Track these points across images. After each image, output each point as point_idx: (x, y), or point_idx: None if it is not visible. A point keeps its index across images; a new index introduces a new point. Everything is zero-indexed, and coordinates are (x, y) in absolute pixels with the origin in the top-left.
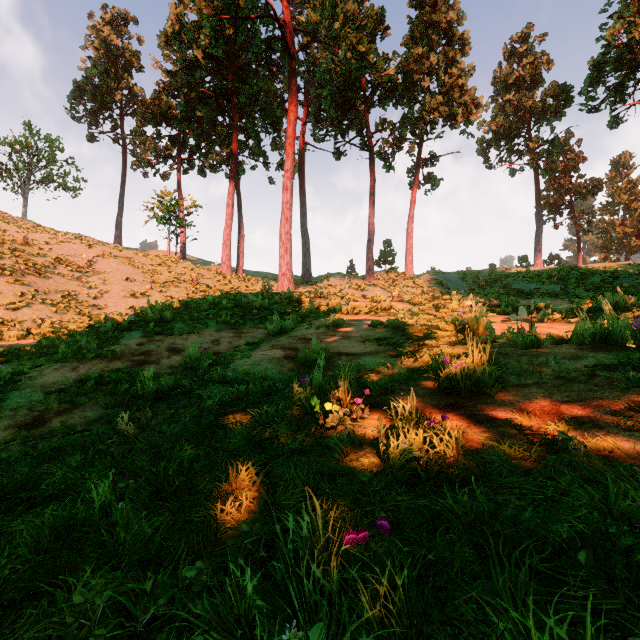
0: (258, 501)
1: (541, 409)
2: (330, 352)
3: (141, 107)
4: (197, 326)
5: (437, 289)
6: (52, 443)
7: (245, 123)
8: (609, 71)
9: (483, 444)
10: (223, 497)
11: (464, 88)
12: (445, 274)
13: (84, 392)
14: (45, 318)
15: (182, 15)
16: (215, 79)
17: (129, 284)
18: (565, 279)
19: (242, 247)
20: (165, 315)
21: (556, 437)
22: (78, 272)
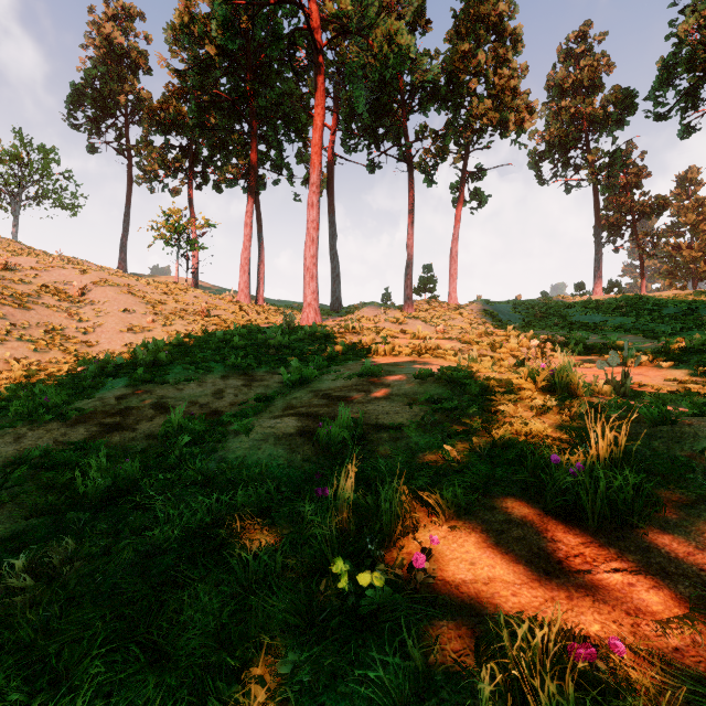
0: None
1: None
2: (365, 423)
3: (147, 113)
4: (199, 371)
5: (487, 322)
6: None
7: (266, 131)
8: (681, 73)
9: (700, 705)
10: None
11: (517, 91)
12: (495, 304)
13: (12, 482)
14: (21, 358)
15: (192, 4)
16: (231, 80)
17: (127, 316)
18: (635, 310)
19: (262, 273)
20: (160, 357)
21: None
22: (67, 302)
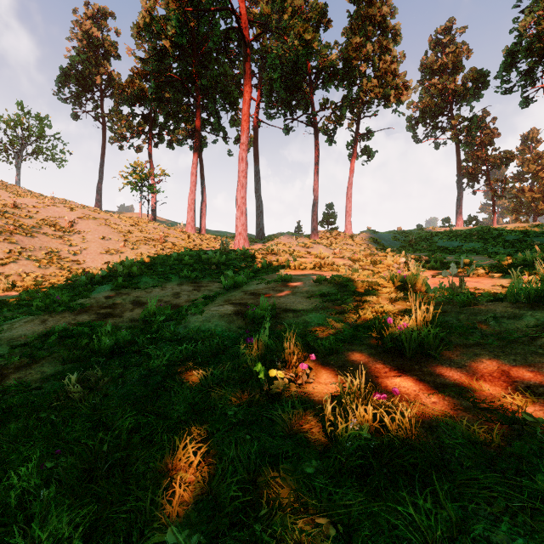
0: (194, 487)
1: (490, 375)
2: (278, 308)
3: (117, 89)
4: (161, 280)
5: (373, 246)
6: (2, 403)
7: (207, 103)
8: (521, 58)
9: (436, 420)
10: (157, 479)
11: (396, 72)
12: (380, 233)
13: (47, 346)
14: (29, 272)
15: (152, 9)
16: (181, 65)
17: (105, 242)
18: (484, 238)
19: (204, 210)
20: (133, 270)
21: (515, 413)
22: (61, 232)
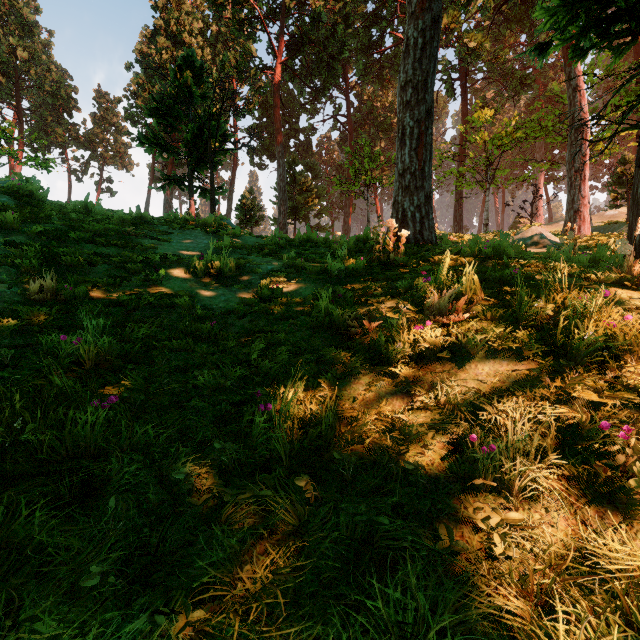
0: None
1: None
2: None
3: None
4: None
5: None
6: None
7: None
8: None
9: None
10: None
11: (123, 155)
12: None
13: None
14: None
15: None
16: None
17: None
18: None
19: None
20: None
21: None
22: None
